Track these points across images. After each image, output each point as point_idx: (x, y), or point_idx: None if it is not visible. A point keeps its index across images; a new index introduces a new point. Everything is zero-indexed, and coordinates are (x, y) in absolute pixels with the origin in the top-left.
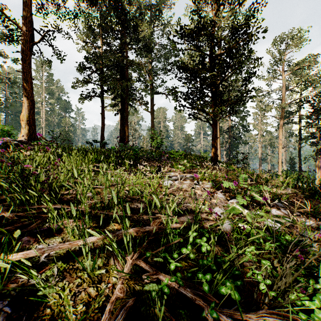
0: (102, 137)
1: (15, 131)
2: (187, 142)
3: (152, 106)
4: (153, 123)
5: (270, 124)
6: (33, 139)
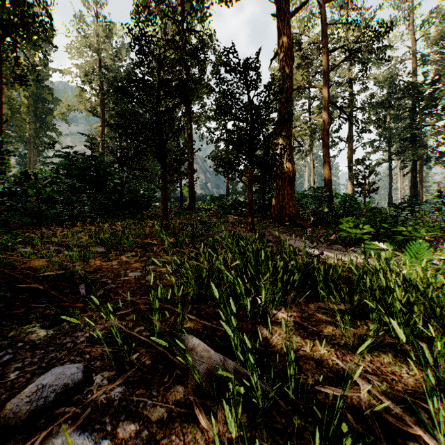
0: (389, 196)
1: None
2: None
3: None
4: None
5: None
6: None
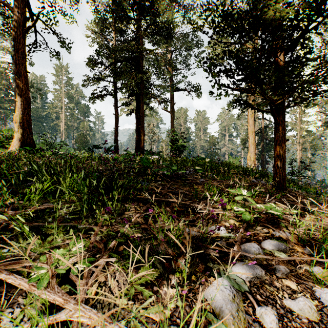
0: (115, 141)
1: (35, 136)
2: (211, 145)
3: (172, 105)
4: (173, 124)
5: (313, 123)
6: (28, 145)
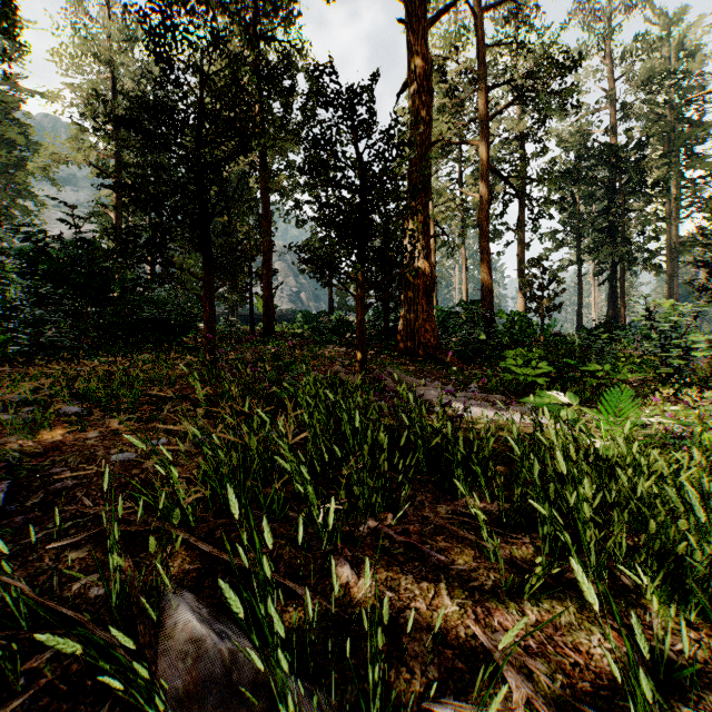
0: (578, 317)
1: None
2: None
3: (670, 252)
4: (671, 282)
5: None
6: None
